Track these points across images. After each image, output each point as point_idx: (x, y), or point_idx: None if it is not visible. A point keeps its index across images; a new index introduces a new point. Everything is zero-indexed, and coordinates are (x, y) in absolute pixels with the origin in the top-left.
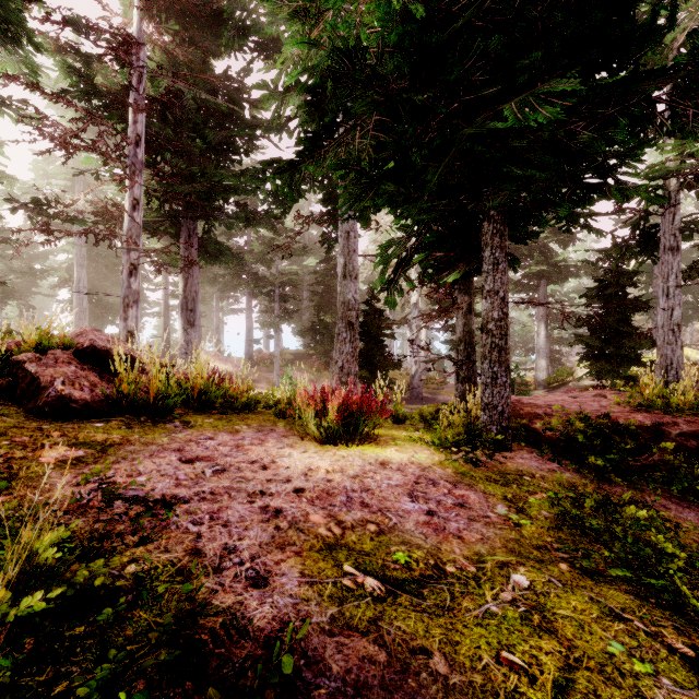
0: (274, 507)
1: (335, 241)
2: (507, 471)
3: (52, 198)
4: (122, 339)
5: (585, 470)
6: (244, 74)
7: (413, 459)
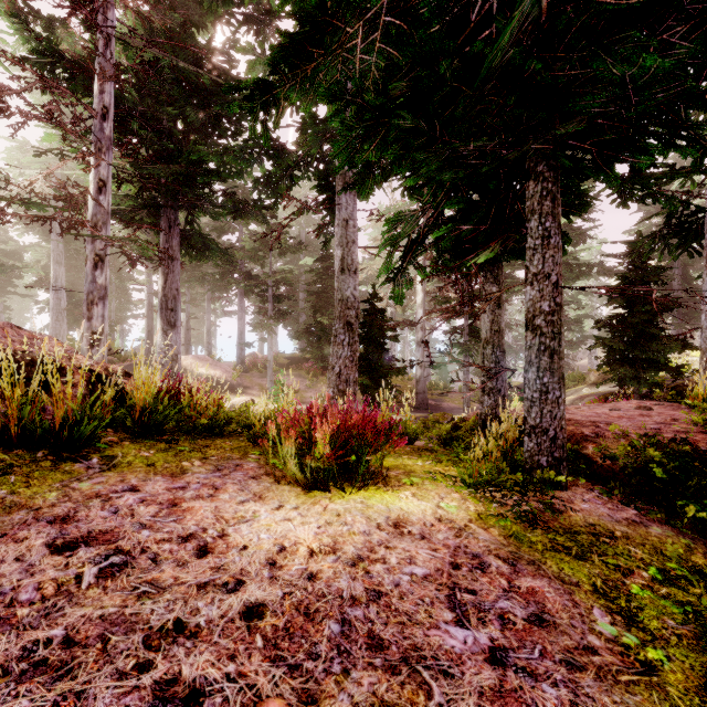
0: (189, 682)
1: (333, 235)
2: (574, 528)
3: (27, 190)
4: (86, 341)
5: (681, 523)
6: (229, 45)
7: (440, 512)
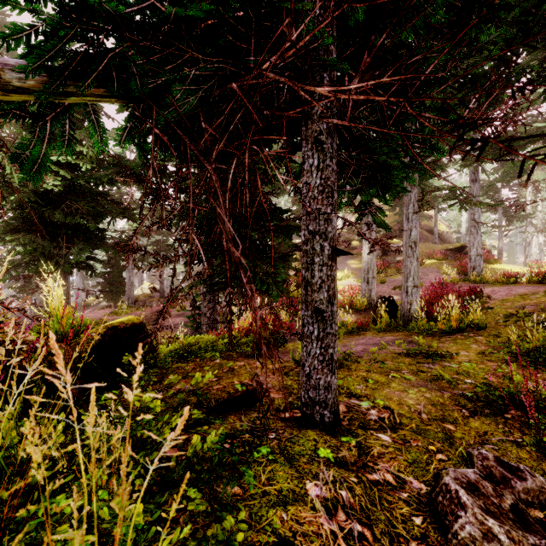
0: None
1: None
2: None
3: None
4: None
5: None
6: None
7: None
